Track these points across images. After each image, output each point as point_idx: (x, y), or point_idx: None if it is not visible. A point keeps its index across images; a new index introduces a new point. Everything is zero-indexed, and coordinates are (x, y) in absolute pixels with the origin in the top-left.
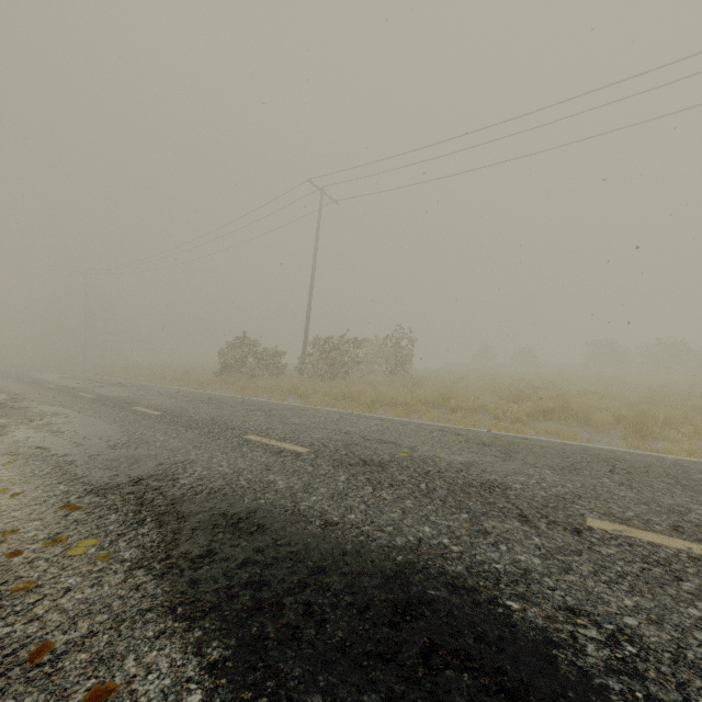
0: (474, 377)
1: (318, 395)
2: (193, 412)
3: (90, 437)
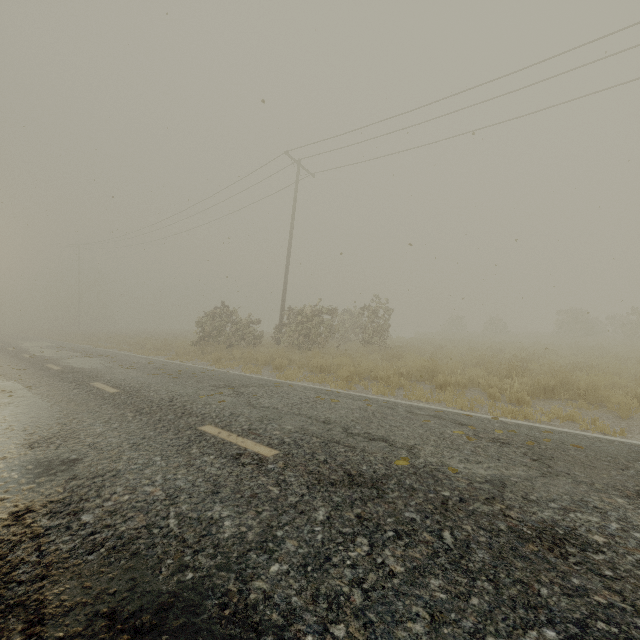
0: (449, 347)
1: (294, 366)
2: (153, 390)
3: (15, 426)
